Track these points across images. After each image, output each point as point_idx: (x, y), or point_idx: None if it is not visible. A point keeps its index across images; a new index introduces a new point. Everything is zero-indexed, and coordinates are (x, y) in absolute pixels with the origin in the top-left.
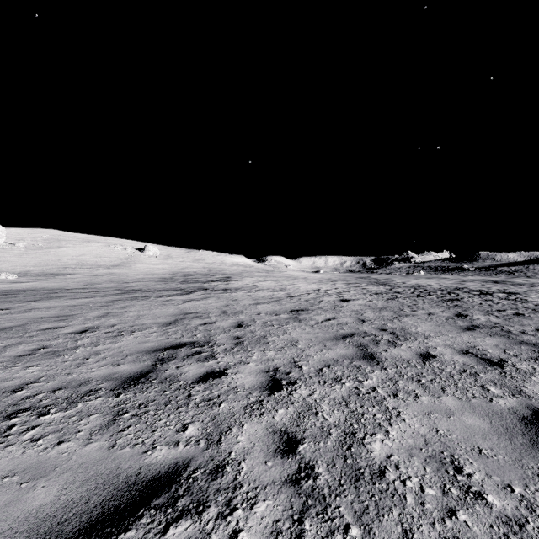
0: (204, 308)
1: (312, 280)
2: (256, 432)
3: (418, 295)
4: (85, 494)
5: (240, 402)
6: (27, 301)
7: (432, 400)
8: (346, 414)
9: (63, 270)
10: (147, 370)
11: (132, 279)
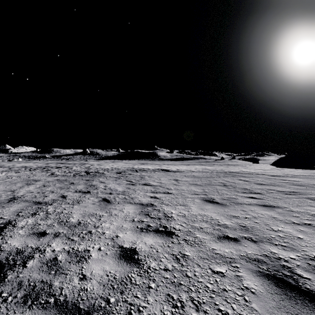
0: None
1: None
2: (22, 193)
3: (30, 170)
4: (0, 201)
5: (8, 193)
6: None
7: (54, 185)
8: (38, 189)
9: None
10: None
11: None
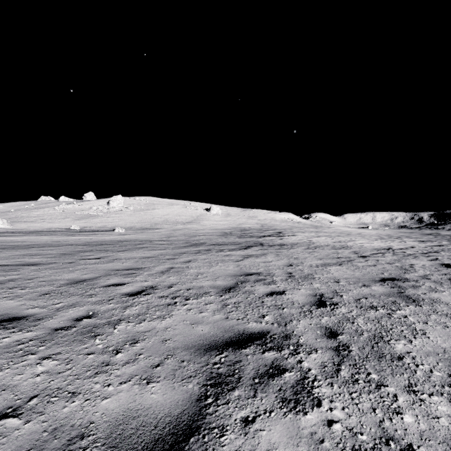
0: (265, 268)
1: (370, 236)
2: None
3: None
4: None
5: None
6: (118, 251)
7: None
8: None
9: (154, 226)
10: (188, 417)
11: (200, 233)
